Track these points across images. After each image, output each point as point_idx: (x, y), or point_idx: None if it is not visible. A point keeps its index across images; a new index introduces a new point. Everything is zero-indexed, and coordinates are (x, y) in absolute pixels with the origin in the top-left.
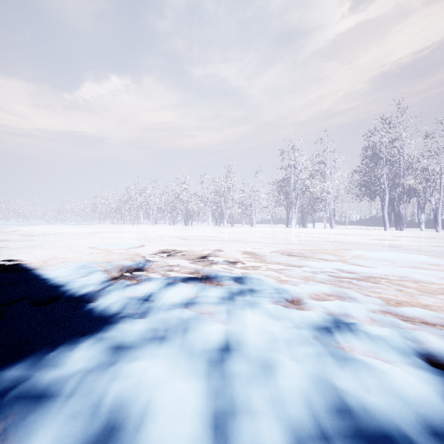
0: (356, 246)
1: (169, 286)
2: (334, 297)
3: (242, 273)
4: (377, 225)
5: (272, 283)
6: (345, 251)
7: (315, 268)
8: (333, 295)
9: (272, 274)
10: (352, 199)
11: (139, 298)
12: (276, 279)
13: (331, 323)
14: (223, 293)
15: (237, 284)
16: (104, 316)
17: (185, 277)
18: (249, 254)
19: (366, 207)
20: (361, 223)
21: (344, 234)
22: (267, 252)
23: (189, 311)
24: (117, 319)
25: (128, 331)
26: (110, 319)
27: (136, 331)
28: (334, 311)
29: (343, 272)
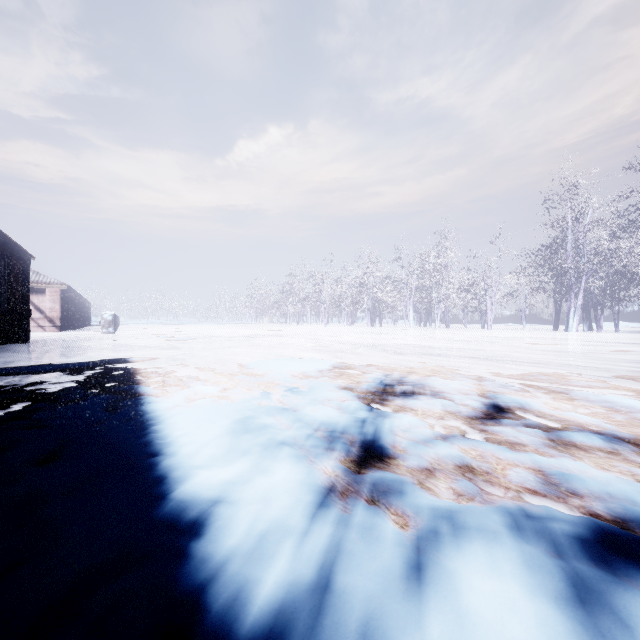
0: None
1: (604, 625)
2: None
3: None
4: None
5: None
6: None
7: None
8: None
9: None
10: None
11: None
12: None
13: None
14: None
15: None
16: None
17: (576, 529)
18: (607, 407)
19: None
20: None
21: None
22: None
23: None
24: None
25: None
26: None
27: None
28: None
29: None
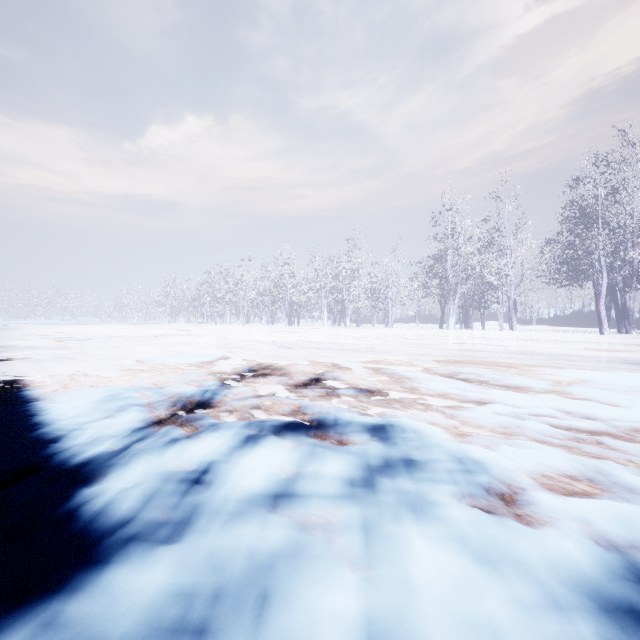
0: (567, 362)
1: (248, 445)
2: (585, 483)
3: (383, 416)
4: (582, 325)
5: (445, 443)
6: (554, 371)
7: (515, 407)
8: (582, 478)
9: (439, 419)
10: (542, 285)
11: (183, 478)
12: (449, 432)
13: (639, 594)
14: (350, 471)
15: (377, 444)
16: (96, 531)
17: (280, 423)
18: (390, 376)
19: (565, 298)
20: (557, 321)
21: (536, 339)
22: (419, 372)
23: (279, 523)
24: (115, 548)
25: (125, 597)
26: (100, 547)
27: (145, 596)
28: (613, 533)
29: (572, 417)
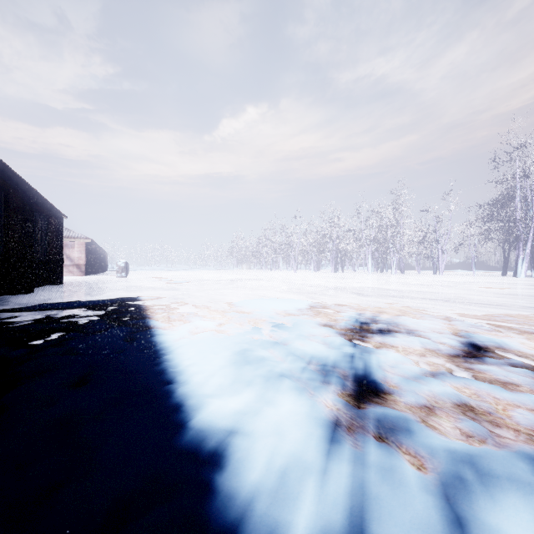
0: None
1: None
2: None
3: None
4: None
5: None
6: None
7: None
8: None
9: None
10: None
11: None
12: None
13: None
14: None
15: None
16: None
17: None
18: None
19: None
20: None
21: None
22: None
23: None
24: None
25: None
26: None
27: None
28: None
29: None
